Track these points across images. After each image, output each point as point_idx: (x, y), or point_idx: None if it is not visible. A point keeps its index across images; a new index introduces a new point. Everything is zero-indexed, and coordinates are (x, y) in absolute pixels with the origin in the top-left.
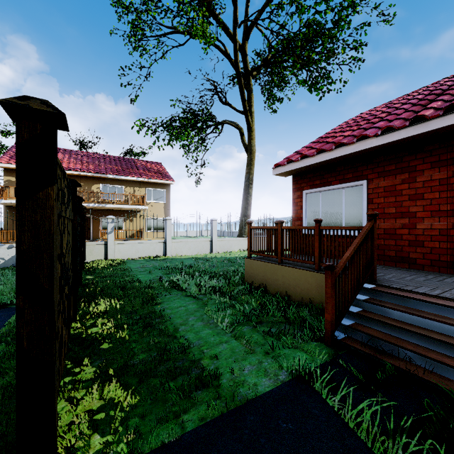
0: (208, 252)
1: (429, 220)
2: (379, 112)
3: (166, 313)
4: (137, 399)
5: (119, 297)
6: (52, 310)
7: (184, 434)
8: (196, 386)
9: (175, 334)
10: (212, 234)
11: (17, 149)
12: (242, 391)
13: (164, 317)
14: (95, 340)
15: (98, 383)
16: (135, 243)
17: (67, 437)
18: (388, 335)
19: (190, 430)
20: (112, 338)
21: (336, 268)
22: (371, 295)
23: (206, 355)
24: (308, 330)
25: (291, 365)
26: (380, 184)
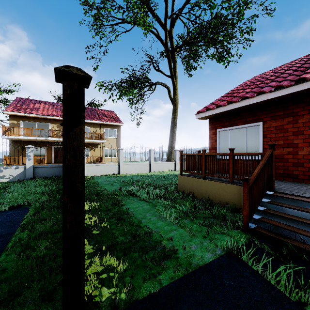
0: (147, 172)
1: (307, 149)
2: (268, 76)
3: (130, 211)
4: (126, 265)
5: (96, 201)
6: (83, 204)
7: (162, 287)
8: (163, 257)
9: (140, 224)
10: (150, 159)
11: (63, 99)
12: (194, 261)
13: (129, 213)
14: (87, 228)
15: (97, 255)
16: (99, 165)
17: (85, 289)
18: (286, 225)
19: (166, 285)
20: (98, 227)
21: (250, 180)
22: (271, 199)
23: (164, 238)
24: (228, 222)
25: (222, 245)
26: (272, 124)
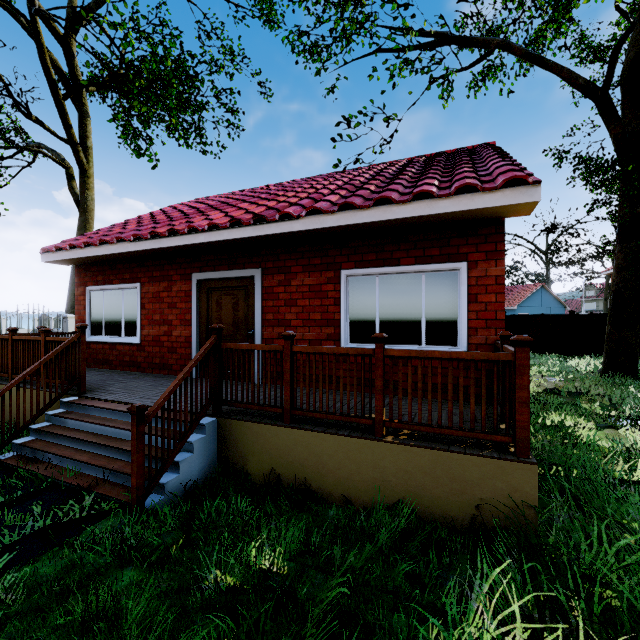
0: None
1: (180, 328)
2: (187, 207)
3: None
4: None
5: None
6: None
7: None
8: None
9: None
10: None
11: None
12: None
13: None
14: None
15: None
16: None
17: None
18: (50, 444)
19: None
20: None
21: None
22: (68, 408)
23: None
24: None
25: None
26: (150, 289)
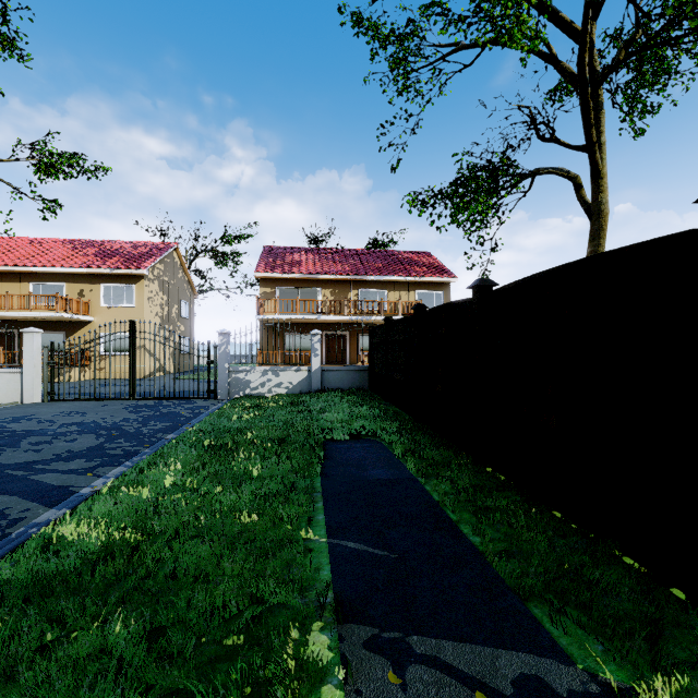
0: None
1: None
2: None
3: None
4: None
5: None
6: None
7: None
8: None
9: None
10: None
11: None
12: None
13: None
14: None
15: None
16: None
17: None
18: None
19: None
20: None
21: None
22: None
23: None
24: None
25: None
26: None
